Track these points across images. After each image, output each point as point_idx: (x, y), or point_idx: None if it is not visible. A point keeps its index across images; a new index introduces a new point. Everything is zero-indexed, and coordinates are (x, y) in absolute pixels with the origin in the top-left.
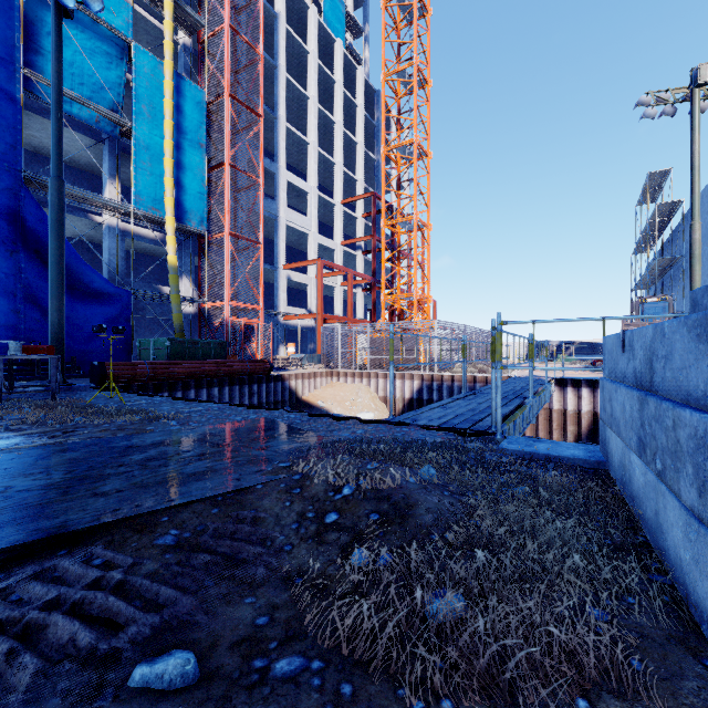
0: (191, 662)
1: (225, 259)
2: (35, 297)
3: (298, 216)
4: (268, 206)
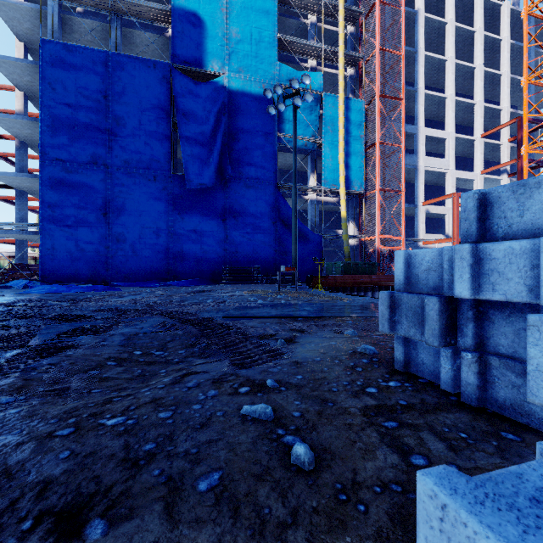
0: (356, 332)
1: (376, 207)
2: (282, 243)
3: (435, 160)
4: (409, 160)
